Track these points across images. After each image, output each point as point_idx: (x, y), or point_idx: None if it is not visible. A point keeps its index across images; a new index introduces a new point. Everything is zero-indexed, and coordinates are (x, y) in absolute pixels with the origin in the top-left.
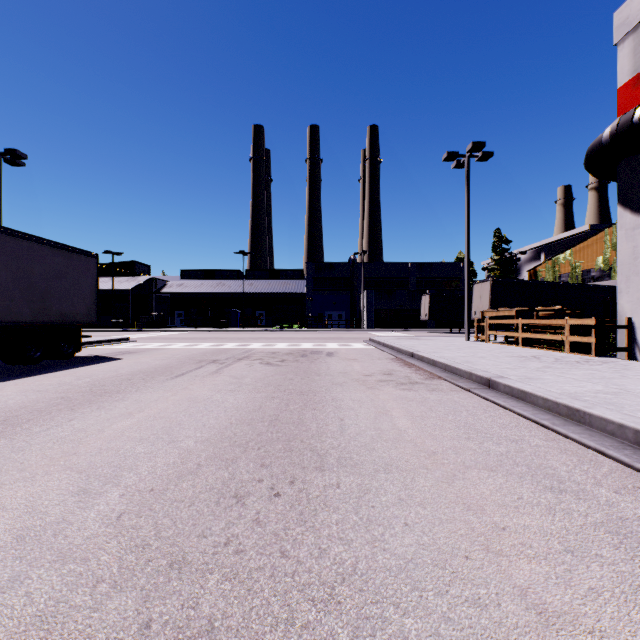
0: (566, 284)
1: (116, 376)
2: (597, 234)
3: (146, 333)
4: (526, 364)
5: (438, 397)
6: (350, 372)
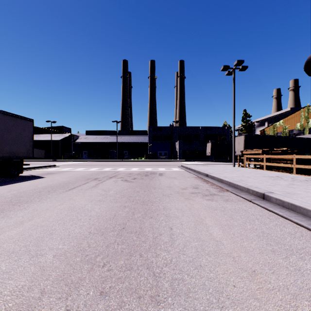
0: (283, 137)
1: (33, 189)
2: (297, 111)
3: (67, 162)
4: (278, 182)
5: (232, 206)
6: (173, 186)
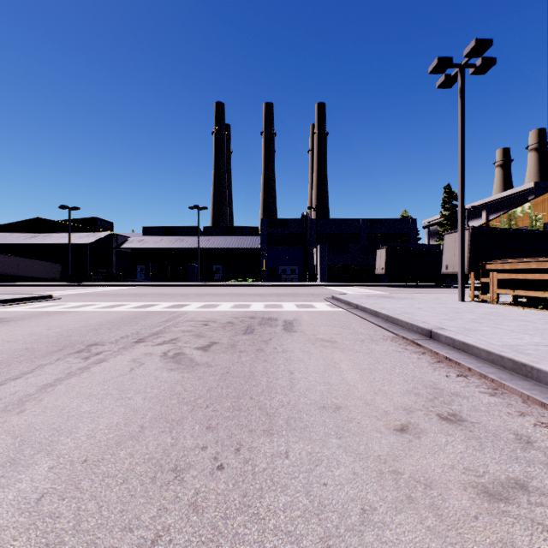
0: None
1: None
2: None
3: (95, 288)
4: None
5: None
6: (347, 404)
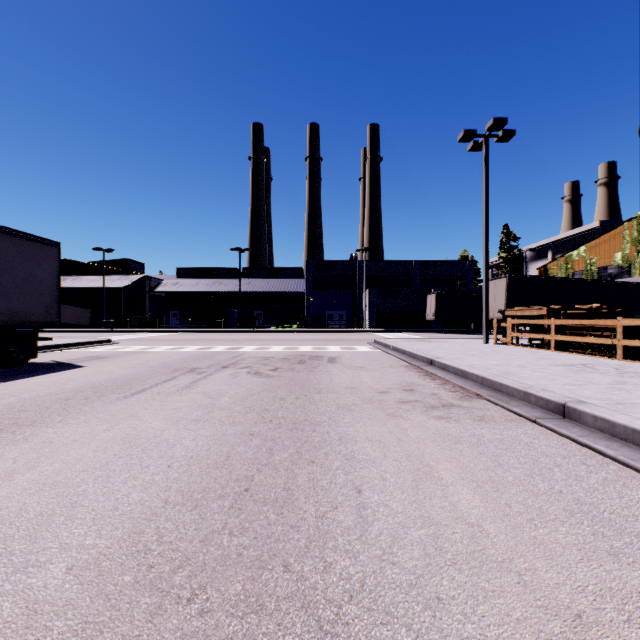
0: (589, 281)
1: (54, 393)
2: (615, 229)
3: (136, 334)
4: (588, 377)
5: (495, 434)
6: (359, 387)
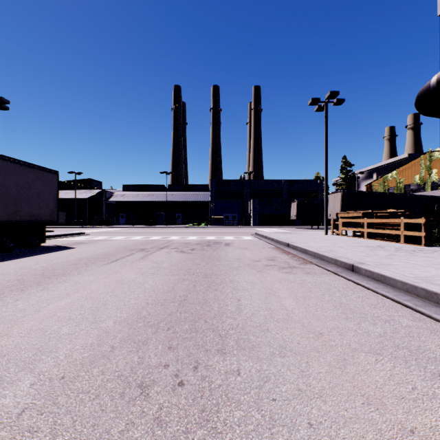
0: (395, 194)
1: (66, 261)
2: (415, 159)
3: (98, 229)
4: (376, 252)
5: (313, 279)
6: (243, 258)
